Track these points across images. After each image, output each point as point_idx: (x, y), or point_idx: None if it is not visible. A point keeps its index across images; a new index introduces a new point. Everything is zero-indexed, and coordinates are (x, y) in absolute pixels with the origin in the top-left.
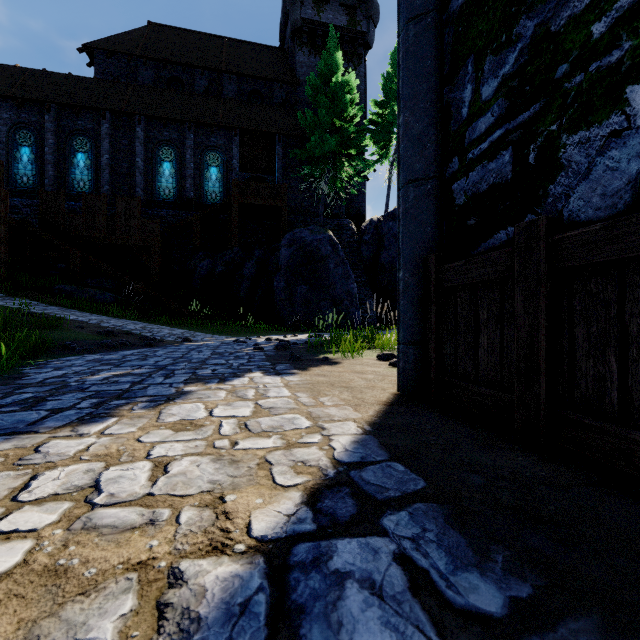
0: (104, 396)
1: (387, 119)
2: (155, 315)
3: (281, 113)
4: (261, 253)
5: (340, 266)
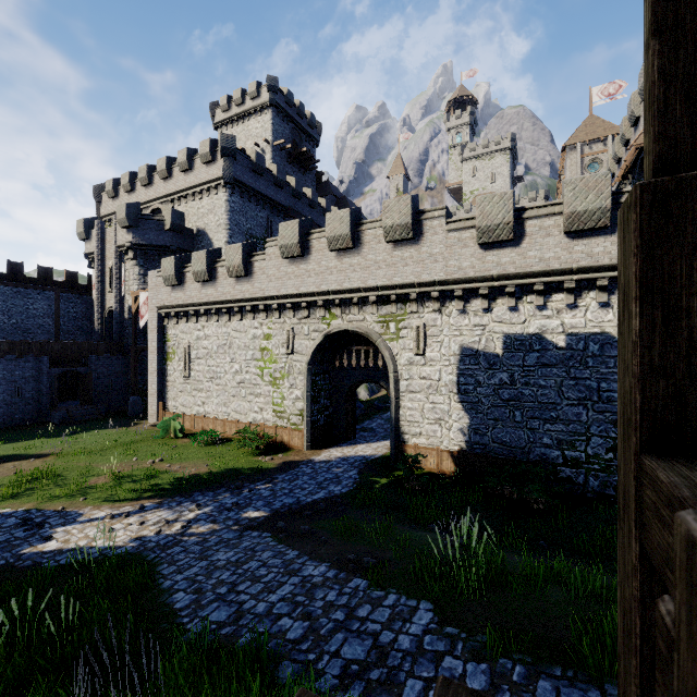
0: (347, 460)
1: None
2: None
3: None
4: None
5: None
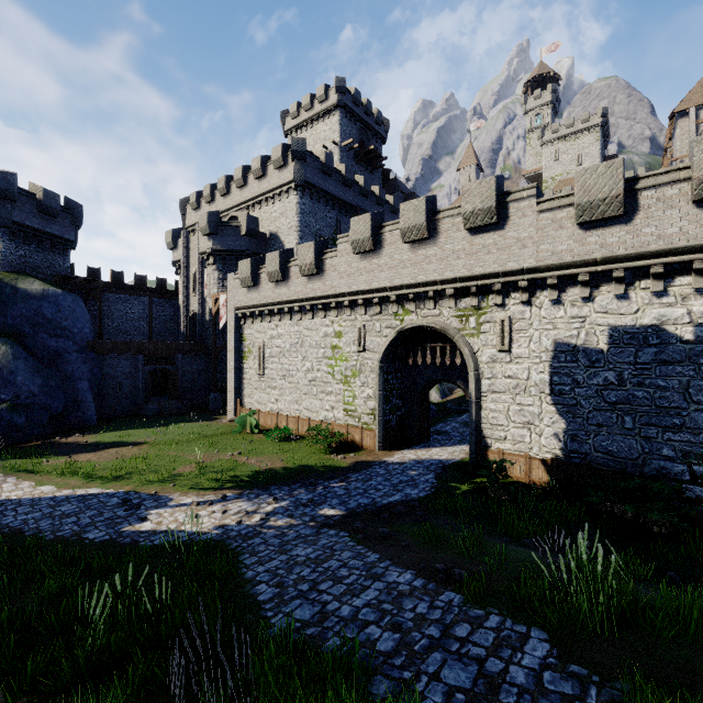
0: (422, 463)
1: None
2: None
3: None
4: None
5: None
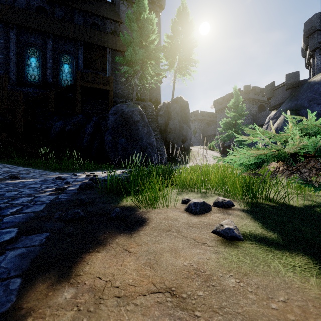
0: None
1: (173, 45)
2: (14, 157)
3: (111, 37)
4: (97, 119)
5: (146, 128)
